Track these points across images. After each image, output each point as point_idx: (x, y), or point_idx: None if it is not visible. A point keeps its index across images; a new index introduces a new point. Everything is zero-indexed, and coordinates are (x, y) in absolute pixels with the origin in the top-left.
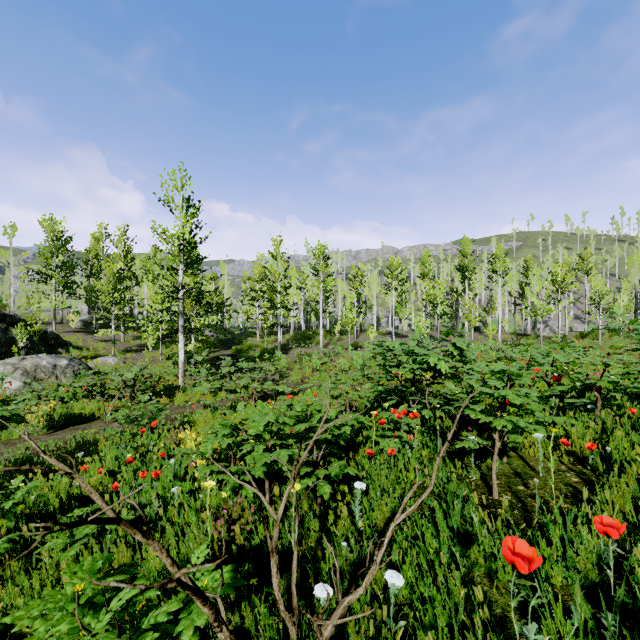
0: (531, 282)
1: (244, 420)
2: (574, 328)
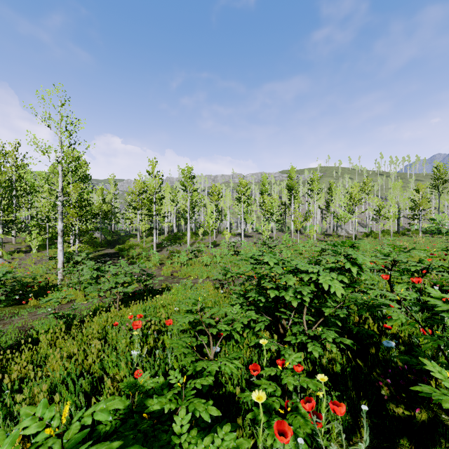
0: (333, 199)
1: None
2: (357, 230)
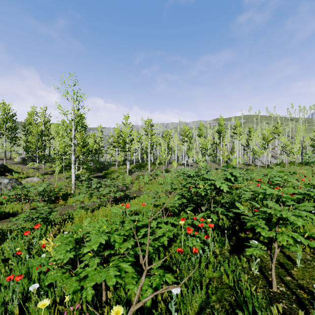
0: (252, 139)
1: (87, 233)
2: (271, 161)
